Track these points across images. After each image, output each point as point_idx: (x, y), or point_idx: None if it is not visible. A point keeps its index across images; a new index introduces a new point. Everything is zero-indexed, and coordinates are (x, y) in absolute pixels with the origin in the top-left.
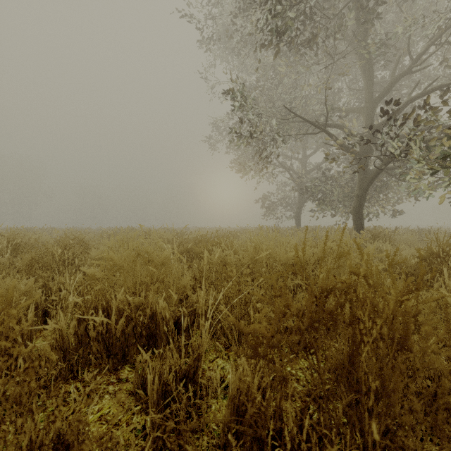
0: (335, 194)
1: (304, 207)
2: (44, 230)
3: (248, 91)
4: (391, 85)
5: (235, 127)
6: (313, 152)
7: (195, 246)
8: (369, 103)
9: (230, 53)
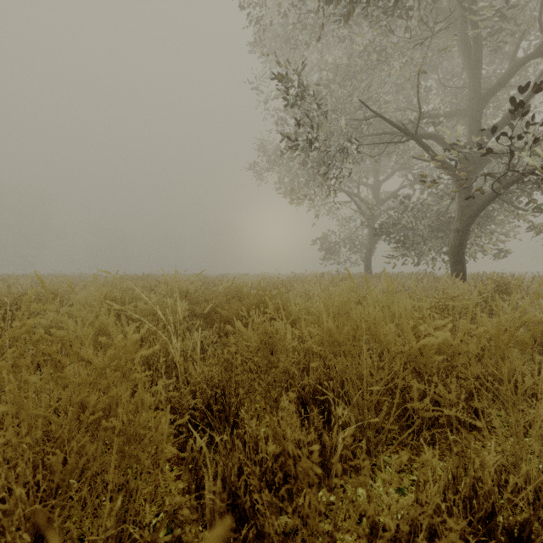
0: (419, 230)
1: (375, 248)
2: (31, 277)
3: (307, 80)
4: (508, 74)
5: (288, 135)
6: (388, 176)
7: (227, 304)
8: (475, 101)
9: (281, 45)
